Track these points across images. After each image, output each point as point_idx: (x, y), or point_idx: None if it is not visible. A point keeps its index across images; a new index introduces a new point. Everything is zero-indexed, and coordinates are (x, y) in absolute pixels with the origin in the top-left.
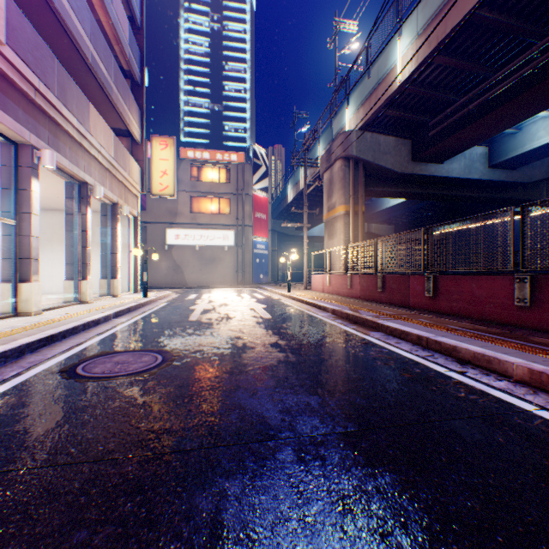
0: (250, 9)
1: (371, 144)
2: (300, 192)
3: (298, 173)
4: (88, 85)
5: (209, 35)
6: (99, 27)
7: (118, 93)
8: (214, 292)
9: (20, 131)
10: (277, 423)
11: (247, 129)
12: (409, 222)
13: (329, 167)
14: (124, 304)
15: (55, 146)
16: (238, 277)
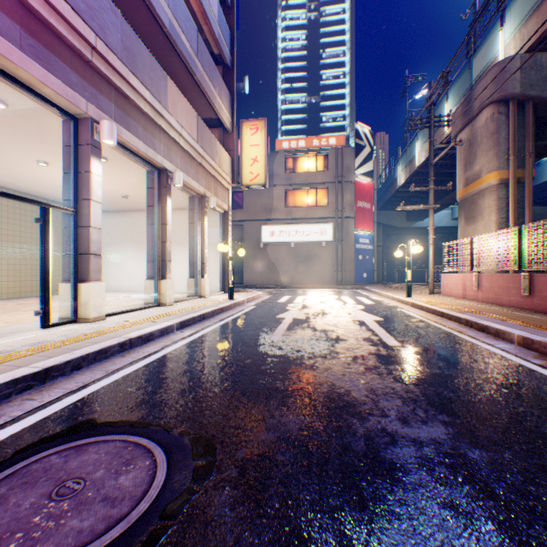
0: None
1: None
2: (415, 171)
3: (411, 148)
4: (174, 68)
5: (306, 27)
6: (187, 8)
7: (204, 72)
8: (310, 293)
9: (71, 98)
10: None
11: (346, 116)
12: None
13: (468, 123)
14: (201, 308)
15: (122, 122)
16: (337, 276)
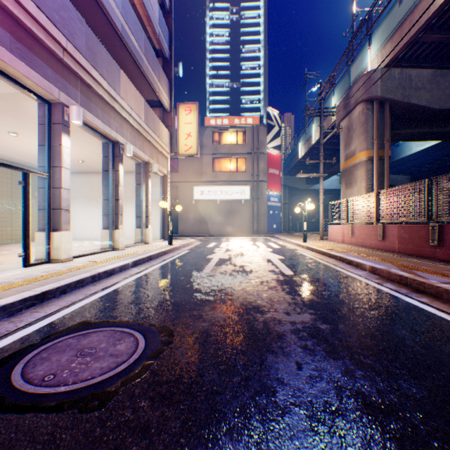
0: None
1: (399, 81)
2: (312, 147)
3: (309, 129)
4: (124, 60)
5: (229, 26)
6: (134, 12)
7: (148, 65)
8: (232, 240)
9: (48, 88)
10: None
11: (260, 99)
12: (430, 171)
13: (347, 114)
14: (148, 251)
15: (86, 106)
16: (253, 227)
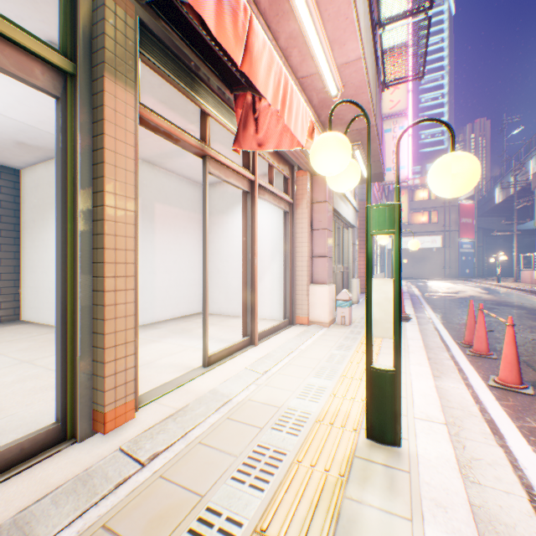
0: (447, 16)
1: None
2: (509, 196)
3: (506, 179)
4: None
5: None
6: None
7: None
8: (430, 282)
9: None
10: (496, 302)
11: (444, 131)
12: None
13: None
14: None
15: None
16: (444, 272)
